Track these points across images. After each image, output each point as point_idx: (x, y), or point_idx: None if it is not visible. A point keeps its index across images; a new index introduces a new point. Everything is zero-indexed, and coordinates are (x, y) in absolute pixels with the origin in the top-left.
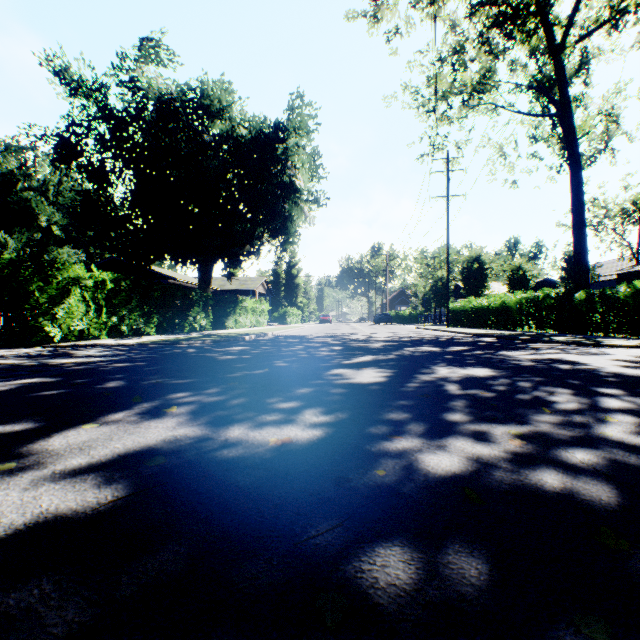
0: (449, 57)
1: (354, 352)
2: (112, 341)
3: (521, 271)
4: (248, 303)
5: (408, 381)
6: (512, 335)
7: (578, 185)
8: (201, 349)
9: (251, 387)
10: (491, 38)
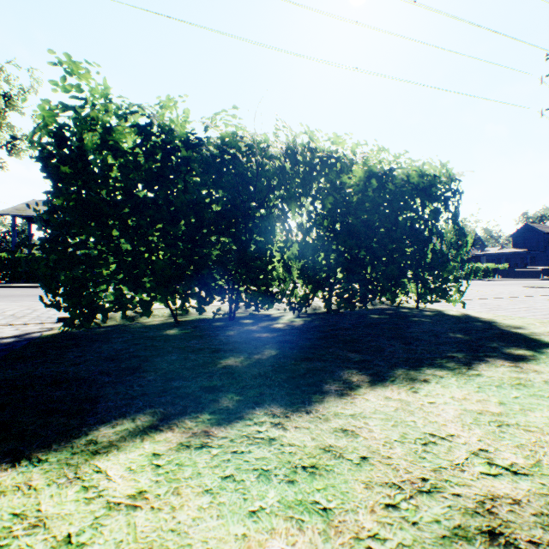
0: None
1: None
2: None
3: None
4: None
5: None
6: None
7: None
8: None
9: None
10: None
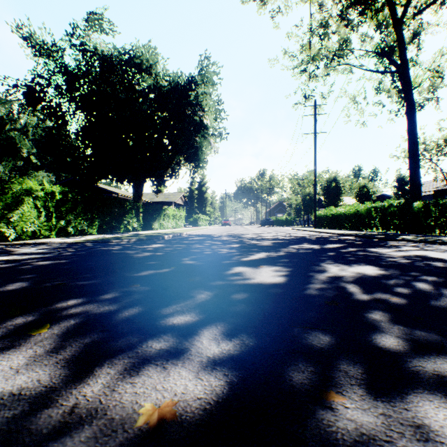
0: (317, 30)
1: (250, 249)
2: (57, 240)
3: (366, 188)
4: (170, 211)
5: (307, 282)
6: (368, 234)
7: (413, 123)
8: (125, 246)
9: (151, 290)
10: (349, 14)
